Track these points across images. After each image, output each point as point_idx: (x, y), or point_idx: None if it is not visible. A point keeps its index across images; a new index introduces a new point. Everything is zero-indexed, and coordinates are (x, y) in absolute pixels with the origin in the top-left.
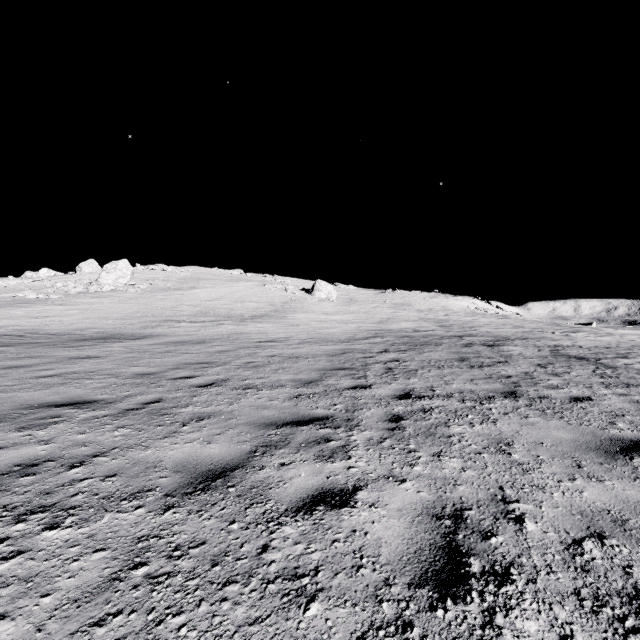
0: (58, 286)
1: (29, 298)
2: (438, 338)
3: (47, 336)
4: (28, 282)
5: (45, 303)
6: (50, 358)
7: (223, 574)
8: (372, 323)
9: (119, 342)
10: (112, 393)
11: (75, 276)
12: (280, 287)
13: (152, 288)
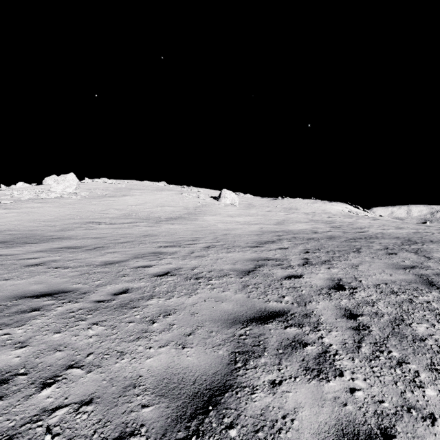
0: (15, 194)
1: None
2: (345, 241)
3: None
4: None
5: None
6: None
7: None
8: (271, 224)
9: (9, 247)
10: None
11: (34, 187)
12: (194, 195)
13: (91, 195)
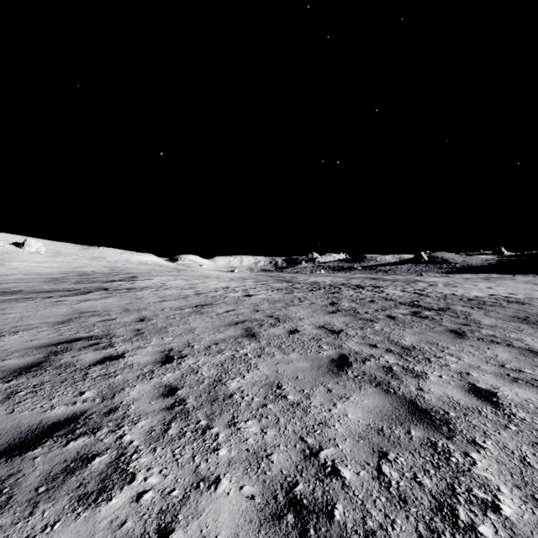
0: None
1: None
2: (99, 273)
3: None
4: None
5: None
6: None
7: (30, 285)
8: (70, 268)
9: None
10: None
11: None
12: None
13: None
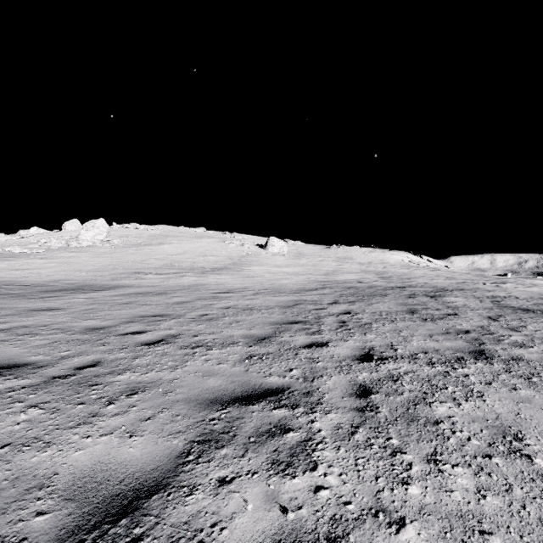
0: (42, 242)
1: (15, 252)
2: (382, 289)
3: (21, 287)
4: (17, 238)
5: (28, 257)
6: (11, 310)
7: None
8: (320, 275)
9: (85, 293)
10: (49, 353)
11: (58, 233)
12: (238, 243)
13: (125, 244)
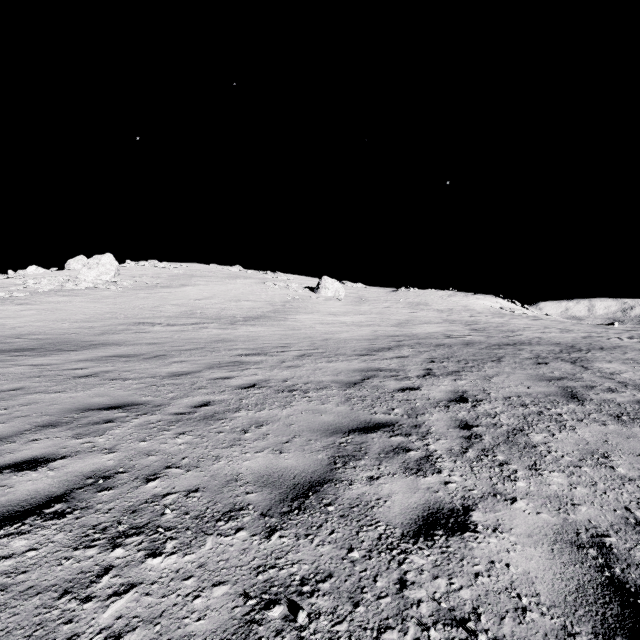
0: (29, 283)
1: None
2: (485, 348)
3: None
4: (0, 279)
5: (2, 302)
6: None
7: None
8: (389, 326)
9: (43, 356)
10: None
11: (55, 273)
12: (282, 285)
13: (137, 285)
